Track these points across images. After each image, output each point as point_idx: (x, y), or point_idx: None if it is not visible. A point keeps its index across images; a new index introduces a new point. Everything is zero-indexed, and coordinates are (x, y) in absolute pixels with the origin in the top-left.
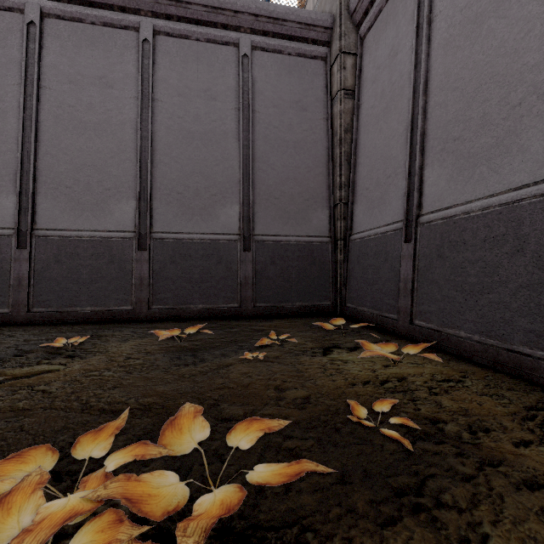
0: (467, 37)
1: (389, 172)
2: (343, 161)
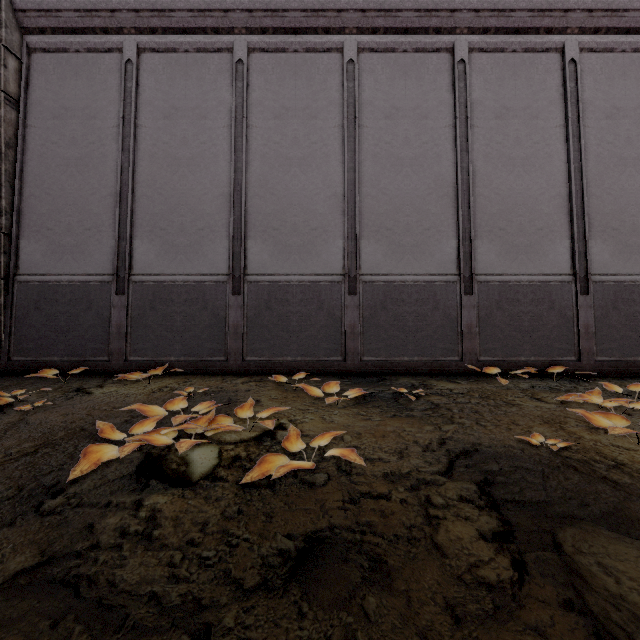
0: (169, 165)
1: (89, 225)
2: (5, 182)
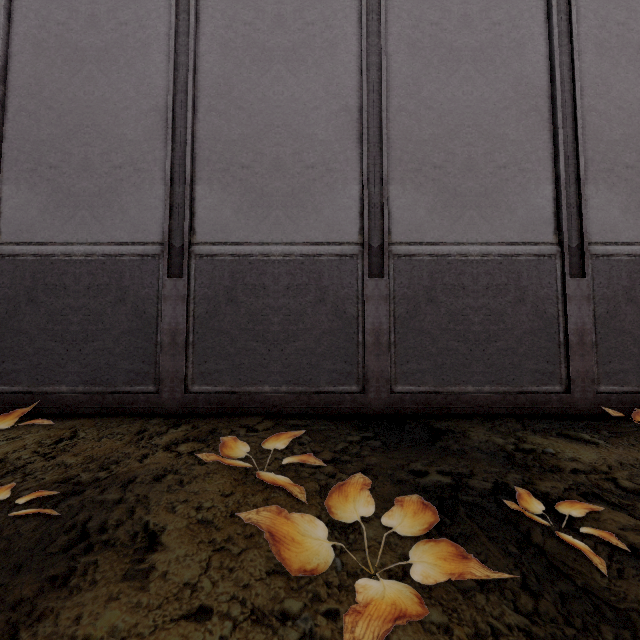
0: (66, 60)
1: None
2: None
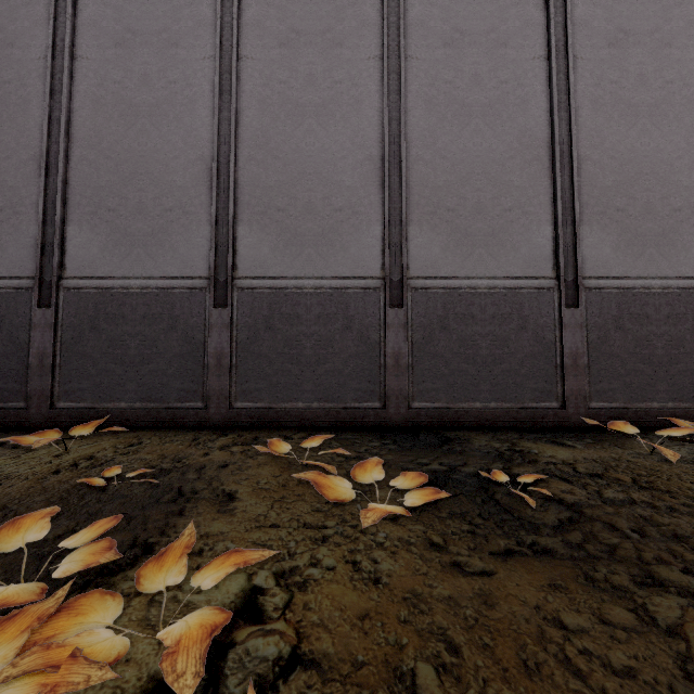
0: (122, 115)
1: (1, 204)
2: None
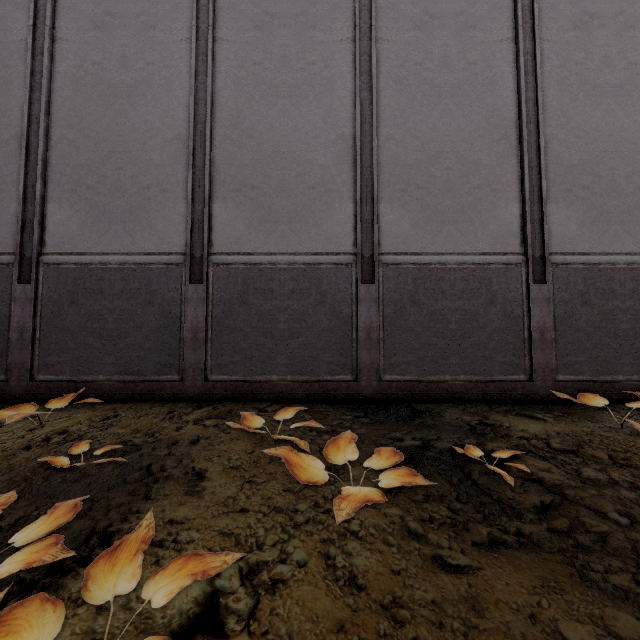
0: (101, 96)
1: None
2: None
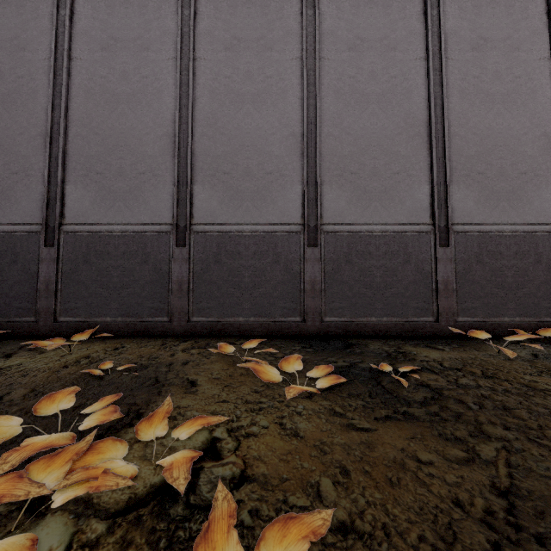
0: (107, 102)
1: (16, 169)
2: None
